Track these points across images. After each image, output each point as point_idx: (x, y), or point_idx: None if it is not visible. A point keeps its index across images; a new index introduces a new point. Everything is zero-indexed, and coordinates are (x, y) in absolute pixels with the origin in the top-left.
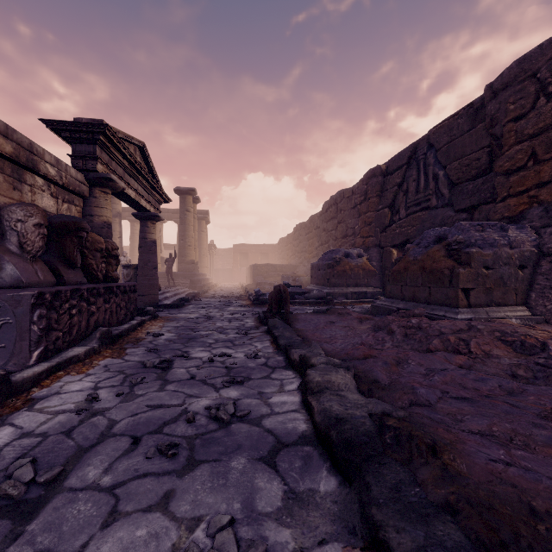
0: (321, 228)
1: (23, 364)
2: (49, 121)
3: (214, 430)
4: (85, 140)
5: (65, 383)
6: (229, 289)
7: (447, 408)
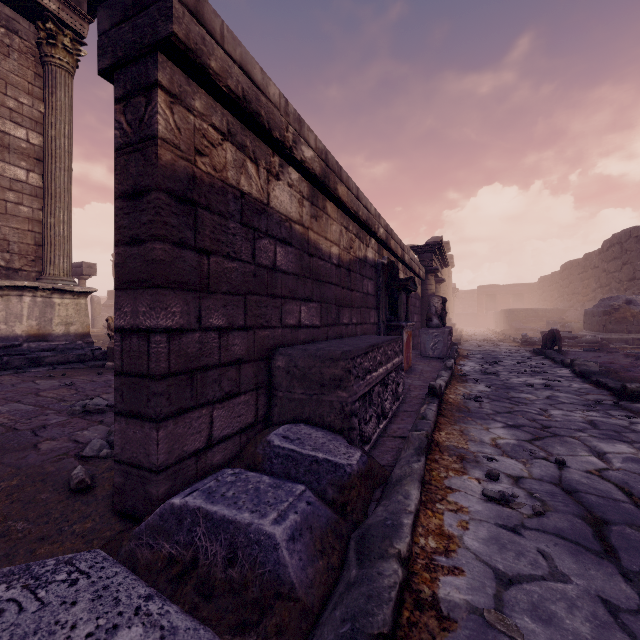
0: (599, 269)
1: (445, 355)
2: (413, 246)
3: (536, 373)
4: (427, 251)
5: (463, 362)
6: (481, 334)
7: (636, 372)
